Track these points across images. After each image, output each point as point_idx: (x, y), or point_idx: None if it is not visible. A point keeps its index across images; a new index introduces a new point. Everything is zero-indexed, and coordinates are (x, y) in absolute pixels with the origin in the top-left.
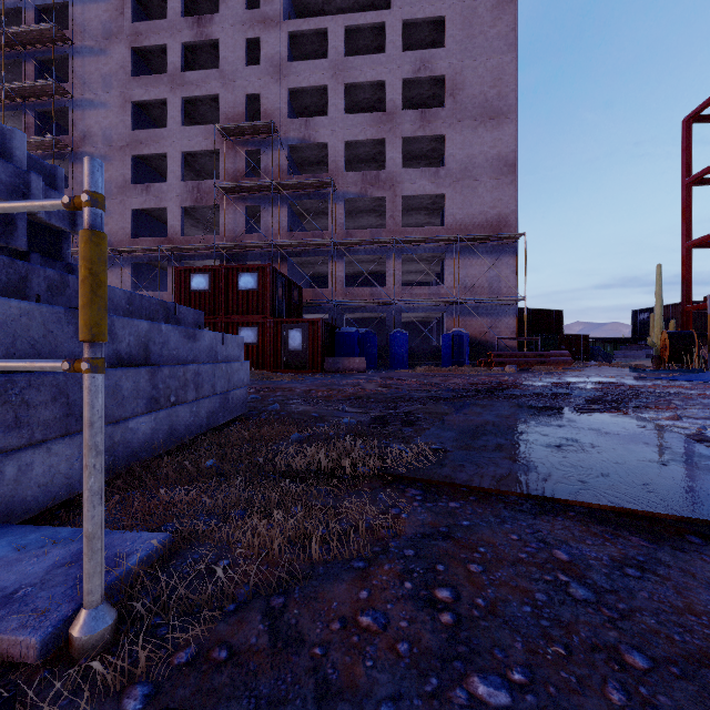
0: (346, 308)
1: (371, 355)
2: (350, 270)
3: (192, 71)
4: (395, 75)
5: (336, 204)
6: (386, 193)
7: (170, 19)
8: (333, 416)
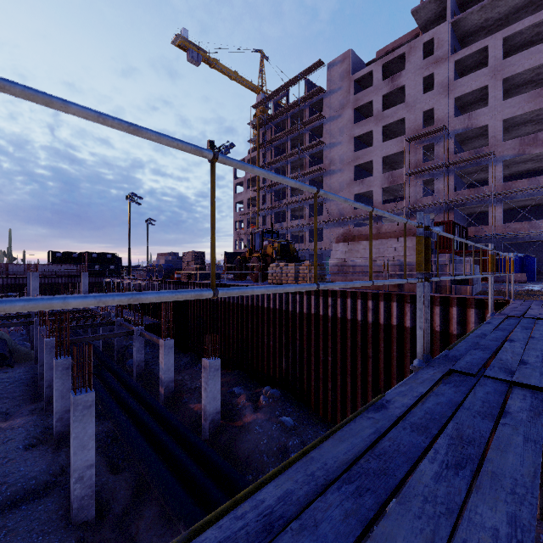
0: (504, 238)
1: (529, 272)
2: (505, 207)
3: (388, 109)
4: None
5: (495, 166)
6: None
7: (375, 85)
8: None
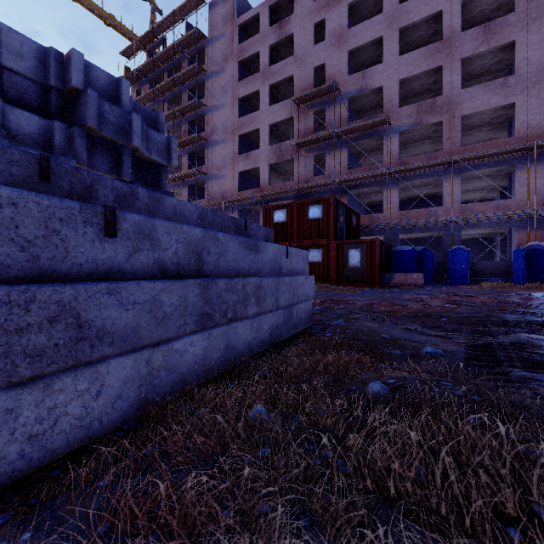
0: (400, 230)
1: (427, 271)
2: (403, 195)
3: (275, 64)
4: (453, 1)
5: (391, 138)
6: (443, 117)
7: (261, 32)
8: (408, 340)
